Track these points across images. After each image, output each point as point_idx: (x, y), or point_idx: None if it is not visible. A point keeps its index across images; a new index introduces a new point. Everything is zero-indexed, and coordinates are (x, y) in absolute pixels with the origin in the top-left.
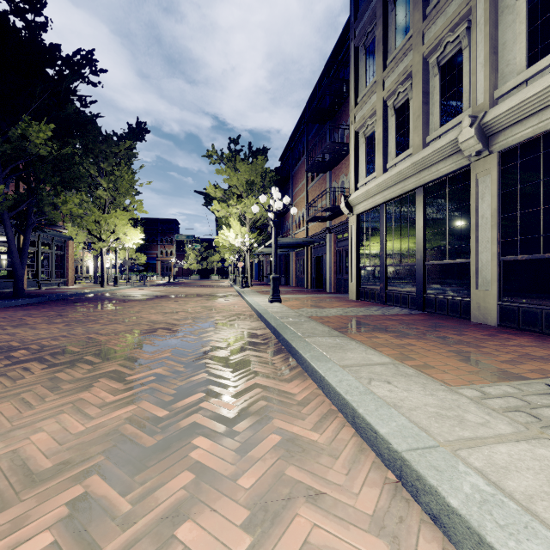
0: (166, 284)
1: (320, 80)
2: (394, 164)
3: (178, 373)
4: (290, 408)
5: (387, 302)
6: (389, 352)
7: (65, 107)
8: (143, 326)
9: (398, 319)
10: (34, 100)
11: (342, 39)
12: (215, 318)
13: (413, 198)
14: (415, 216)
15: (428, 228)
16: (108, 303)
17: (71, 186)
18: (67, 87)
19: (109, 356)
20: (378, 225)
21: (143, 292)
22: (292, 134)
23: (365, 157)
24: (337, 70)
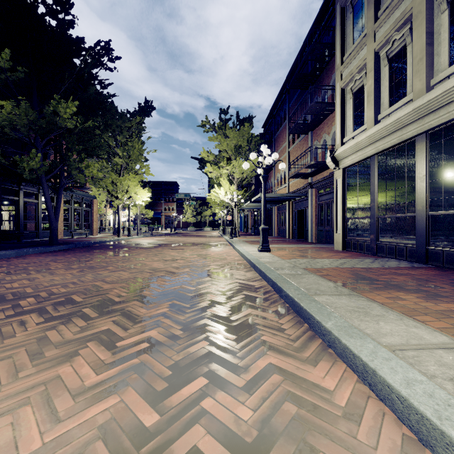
0: (168, 234)
1: (303, 47)
2: (387, 114)
3: (174, 338)
4: (335, 425)
5: (378, 253)
6: (434, 323)
7: (88, 89)
8: (145, 274)
9: (404, 273)
10: (64, 84)
11: (324, 8)
12: (210, 267)
13: (412, 146)
14: (415, 164)
15: (432, 176)
16: (120, 250)
17: (93, 154)
18: (89, 72)
19: (107, 309)
20: (367, 177)
21: (149, 241)
22: (274, 103)
23: (352, 112)
24: (319, 37)
